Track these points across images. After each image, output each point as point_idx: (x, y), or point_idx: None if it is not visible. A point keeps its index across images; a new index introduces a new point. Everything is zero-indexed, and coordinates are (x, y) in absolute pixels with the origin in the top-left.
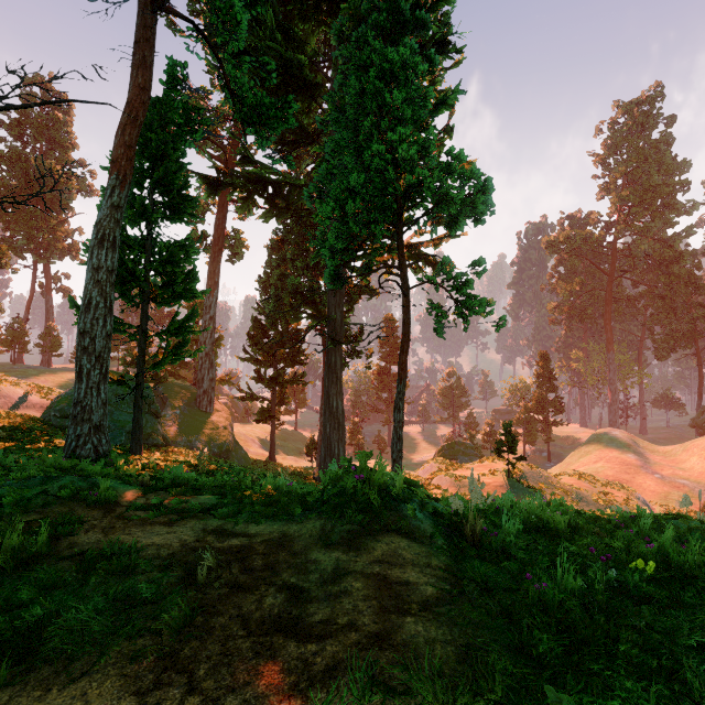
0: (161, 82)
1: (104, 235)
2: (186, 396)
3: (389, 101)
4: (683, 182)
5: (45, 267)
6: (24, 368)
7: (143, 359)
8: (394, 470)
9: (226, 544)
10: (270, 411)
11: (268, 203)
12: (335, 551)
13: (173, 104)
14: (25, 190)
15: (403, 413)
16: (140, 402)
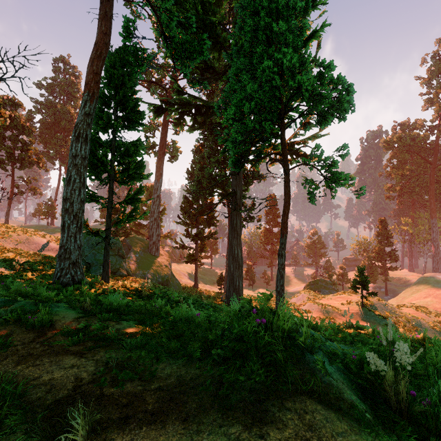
0: (120, 34)
1: (79, 133)
2: (143, 245)
3: (275, 30)
4: None
5: (65, 168)
6: (54, 228)
7: (110, 219)
8: (278, 299)
9: (118, 390)
10: (194, 256)
11: (192, 121)
12: (234, 423)
13: (127, 48)
14: (55, 123)
15: (285, 258)
16: (108, 248)
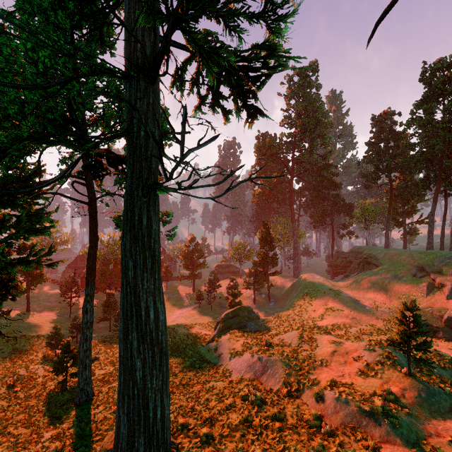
0: None
1: None
2: None
3: None
4: (329, 122)
5: None
6: None
7: None
8: None
9: None
10: None
11: None
12: None
13: None
14: None
15: None
16: None
